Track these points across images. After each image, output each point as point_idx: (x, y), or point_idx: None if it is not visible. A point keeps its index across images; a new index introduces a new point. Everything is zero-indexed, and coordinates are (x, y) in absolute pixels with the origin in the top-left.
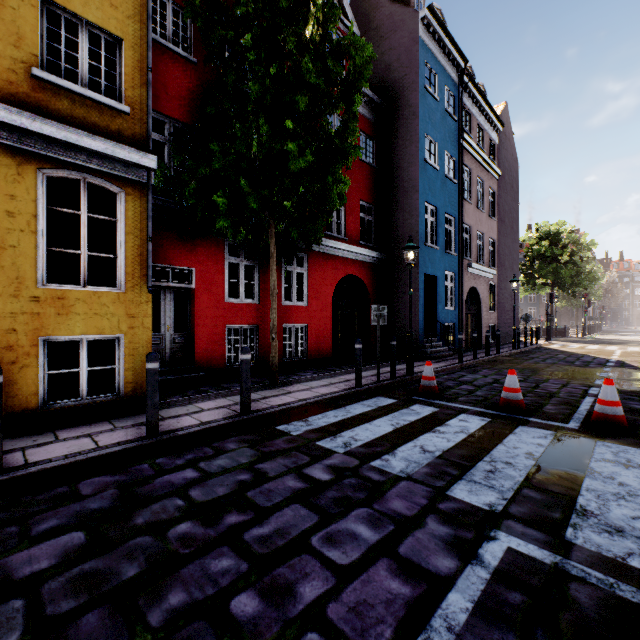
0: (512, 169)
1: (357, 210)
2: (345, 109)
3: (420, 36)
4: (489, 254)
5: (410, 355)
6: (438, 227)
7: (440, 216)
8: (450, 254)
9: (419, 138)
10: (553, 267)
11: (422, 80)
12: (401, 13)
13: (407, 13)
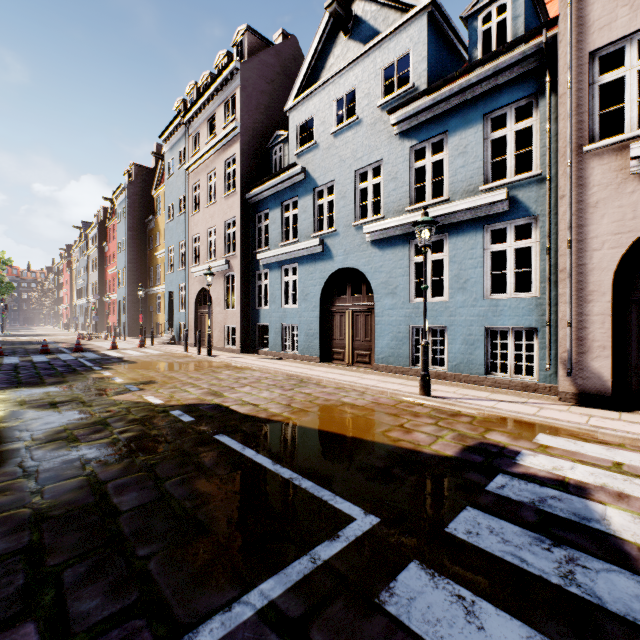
0: None
1: None
2: None
3: None
4: None
5: None
6: None
7: None
8: None
9: None
10: None
11: None
12: None
13: None
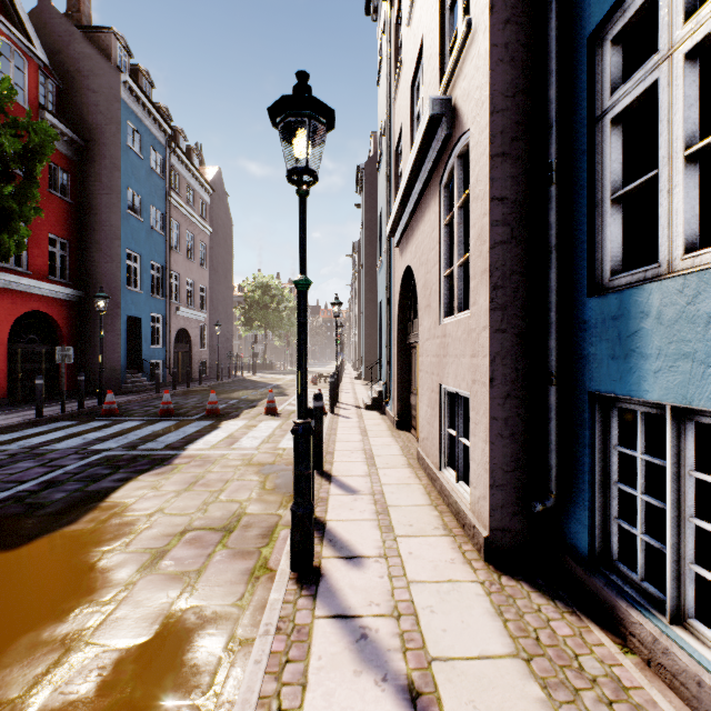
0: (227, 226)
1: (46, 243)
2: (25, 173)
3: (122, 97)
4: (202, 299)
5: (102, 388)
6: (144, 273)
7: (146, 263)
8: (157, 298)
9: (121, 190)
10: (265, 313)
11: (125, 137)
12: (102, 62)
13: (108, 67)
